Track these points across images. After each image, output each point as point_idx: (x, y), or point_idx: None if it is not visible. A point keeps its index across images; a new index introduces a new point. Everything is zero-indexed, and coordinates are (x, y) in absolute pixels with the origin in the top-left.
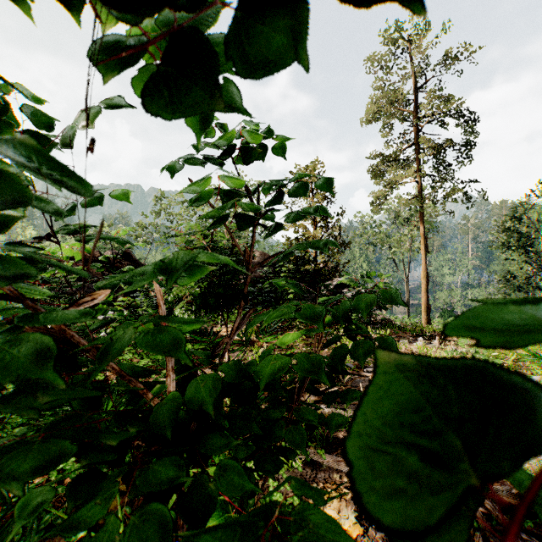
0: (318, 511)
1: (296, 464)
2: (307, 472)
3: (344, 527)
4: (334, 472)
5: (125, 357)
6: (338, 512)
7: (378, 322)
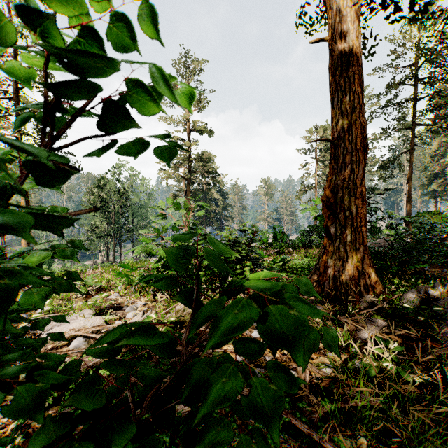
0: (96, 349)
1: None
2: None
3: None
4: None
5: None
6: None
7: None
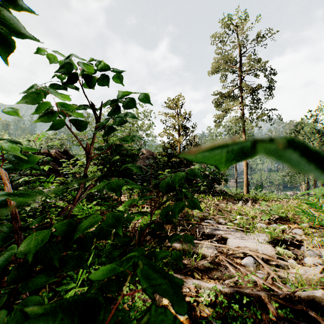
0: None
1: None
2: None
3: None
4: None
5: None
6: None
7: (217, 192)
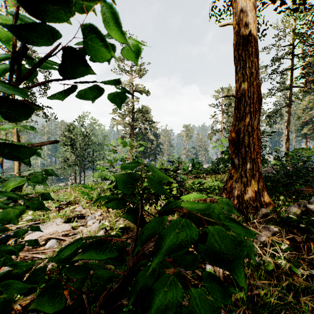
0: None
1: None
2: None
3: None
4: None
5: None
6: None
7: None
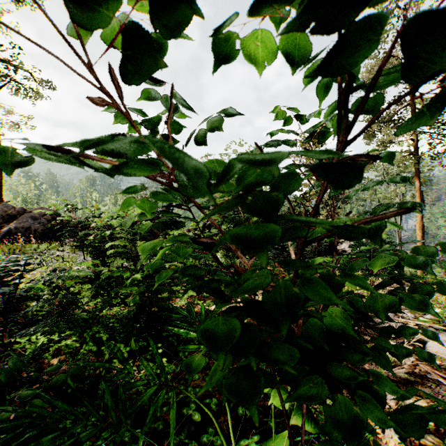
0: None
1: None
2: (344, 394)
3: (390, 444)
4: None
5: (176, 289)
6: (381, 431)
7: None
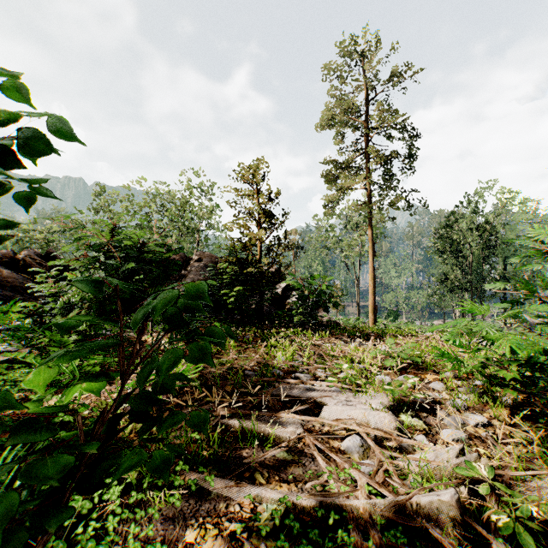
0: None
1: (174, 498)
2: (190, 505)
3: None
4: (221, 501)
5: (8, 378)
6: None
7: (324, 324)
